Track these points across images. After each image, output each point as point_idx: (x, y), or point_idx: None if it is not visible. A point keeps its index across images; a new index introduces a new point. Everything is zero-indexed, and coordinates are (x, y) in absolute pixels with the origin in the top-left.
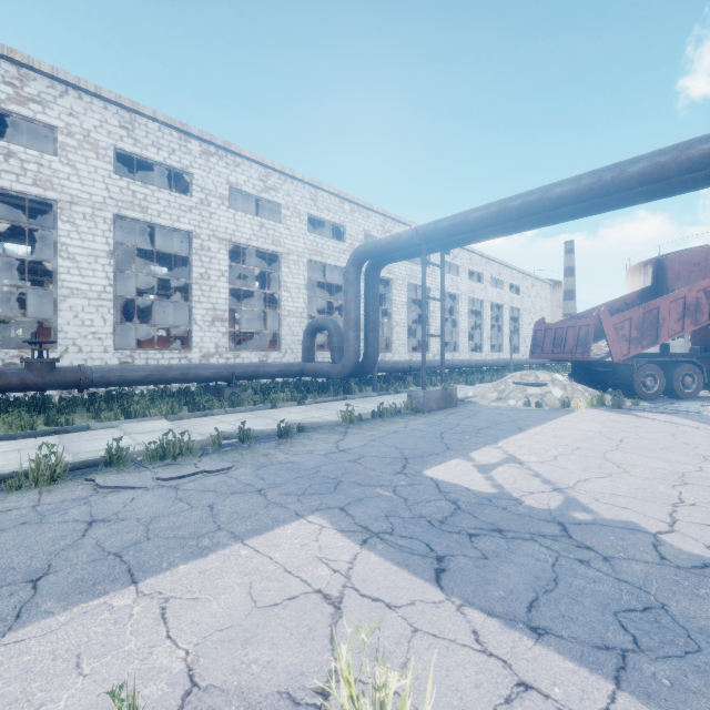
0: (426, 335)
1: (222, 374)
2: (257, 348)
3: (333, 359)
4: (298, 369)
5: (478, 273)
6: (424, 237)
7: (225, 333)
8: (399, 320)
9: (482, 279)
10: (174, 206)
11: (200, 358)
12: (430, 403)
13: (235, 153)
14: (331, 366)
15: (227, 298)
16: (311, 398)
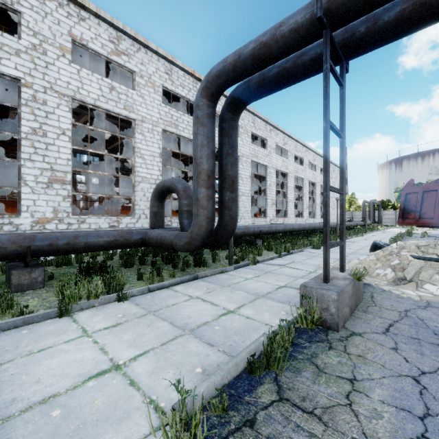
0: (330, 187)
1: (6, 250)
2: (116, 214)
3: (181, 226)
4: (138, 238)
5: (300, 158)
6: (332, 10)
7: (67, 196)
8: (244, 190)
9: (302, 162)
10: None
11: (31, 224)
12: (344, 308)
13: (79, 4)
14: (176, 235)
15: (70, 159)
16: (147, 280)
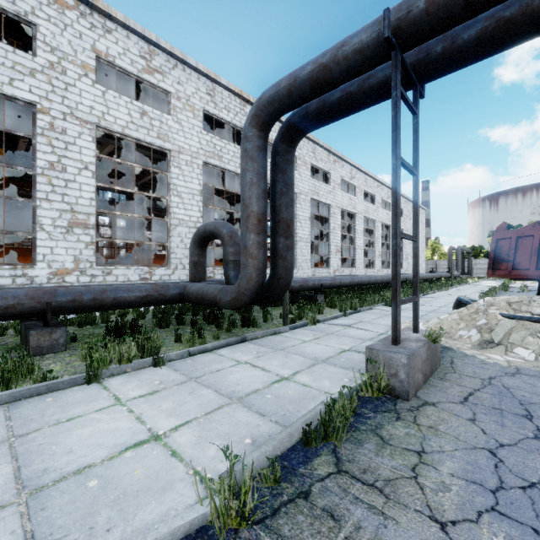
0: (400, 234)
1: (23, 306)
2: (147, 264)
3: (227, 278)
4: (176, 293)
5: (371, 195)
6: (402, 28)
7: (90, 243)
8: (303, 235)
9: (374, 200)
10: (3, 63)
11: (48, 276)
12: (416, 374)
13: (104, 13)
14: (220, 289)
15: (93, 199)
16: (186, 342)
